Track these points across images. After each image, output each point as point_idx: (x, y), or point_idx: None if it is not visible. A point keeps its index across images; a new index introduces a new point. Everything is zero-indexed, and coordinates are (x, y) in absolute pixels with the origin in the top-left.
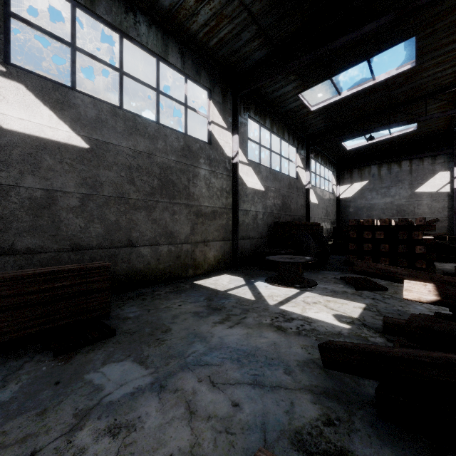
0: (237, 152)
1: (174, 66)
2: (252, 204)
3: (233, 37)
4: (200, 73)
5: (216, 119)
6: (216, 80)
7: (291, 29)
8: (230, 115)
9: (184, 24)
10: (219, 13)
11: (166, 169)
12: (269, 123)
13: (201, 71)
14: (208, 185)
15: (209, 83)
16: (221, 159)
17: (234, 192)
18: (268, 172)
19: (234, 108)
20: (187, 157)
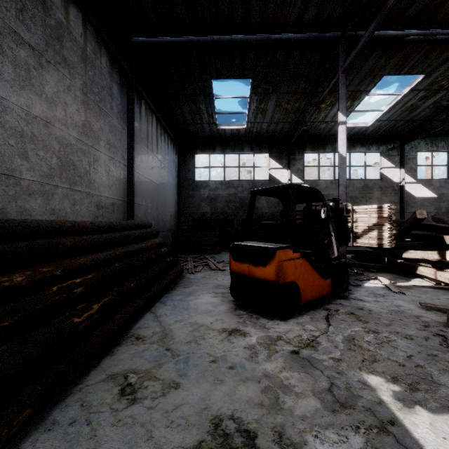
0: (403, 179)
1: (358, 151)
2: (421, 207)
3: (390, 127)
4: (374, 146)
5: (386, 165)
6: (386, 144)
7: (428, 113)
8: (398, 158)
9: (362, 134)
10: (378, 126)
11: (353, 198)
12: (444, 146)
13: (374, 145)
14: (379, 201)
15: (380, 148)
16: (389, 185)
17: (401, 202)
18: (442, 183)
19: (401, 153)
20: (365, 190)
